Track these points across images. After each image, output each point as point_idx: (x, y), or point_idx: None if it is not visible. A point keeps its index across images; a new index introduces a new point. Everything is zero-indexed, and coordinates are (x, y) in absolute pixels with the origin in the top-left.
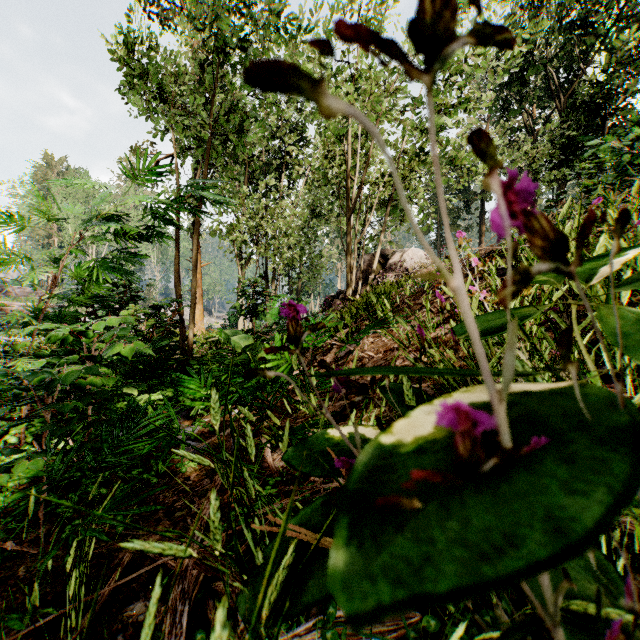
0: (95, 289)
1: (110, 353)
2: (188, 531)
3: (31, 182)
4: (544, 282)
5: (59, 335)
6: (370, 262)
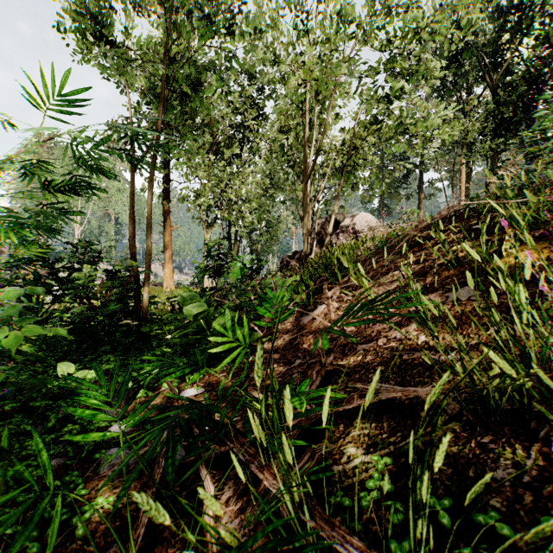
0: (26, 251)
1: None
2: None
3: None
4: None
5: None
6: (323, 225)
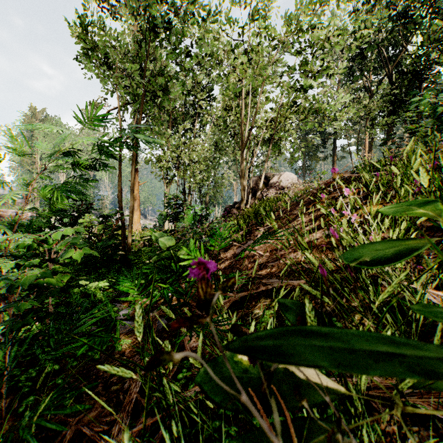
0: (58, 205)
1: (64, 257)
2: (120, 406)
3: (7, 126)
4: (423, 215)
5: (25, 243)
6: (257, 182)
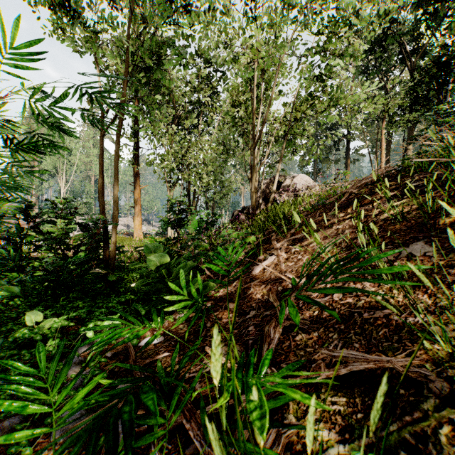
0: None
1: None
2: None
3: None
4: None
5: None
6: (268, 185)
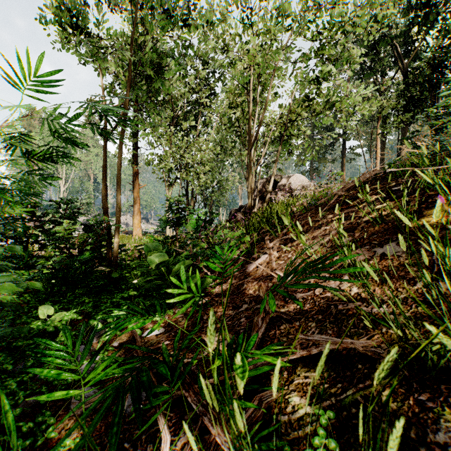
0: (12, 210)
1: None
2: None
3: None
4: None
5: None
6: (264, 184)
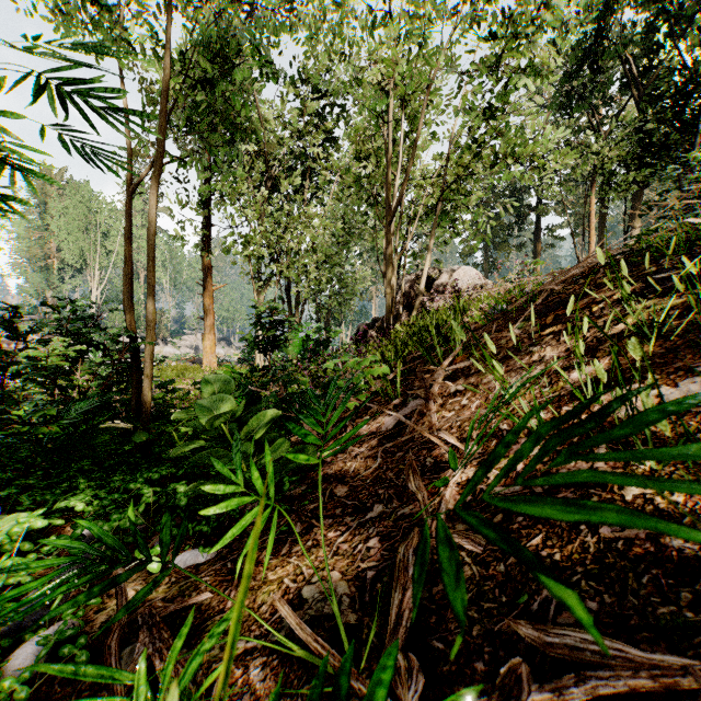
0: None
1: None
2: None
3: None
4: None
5: None
6: (412, 283)
